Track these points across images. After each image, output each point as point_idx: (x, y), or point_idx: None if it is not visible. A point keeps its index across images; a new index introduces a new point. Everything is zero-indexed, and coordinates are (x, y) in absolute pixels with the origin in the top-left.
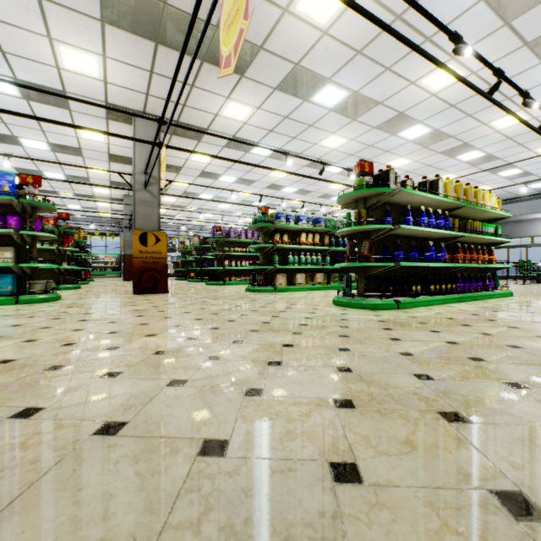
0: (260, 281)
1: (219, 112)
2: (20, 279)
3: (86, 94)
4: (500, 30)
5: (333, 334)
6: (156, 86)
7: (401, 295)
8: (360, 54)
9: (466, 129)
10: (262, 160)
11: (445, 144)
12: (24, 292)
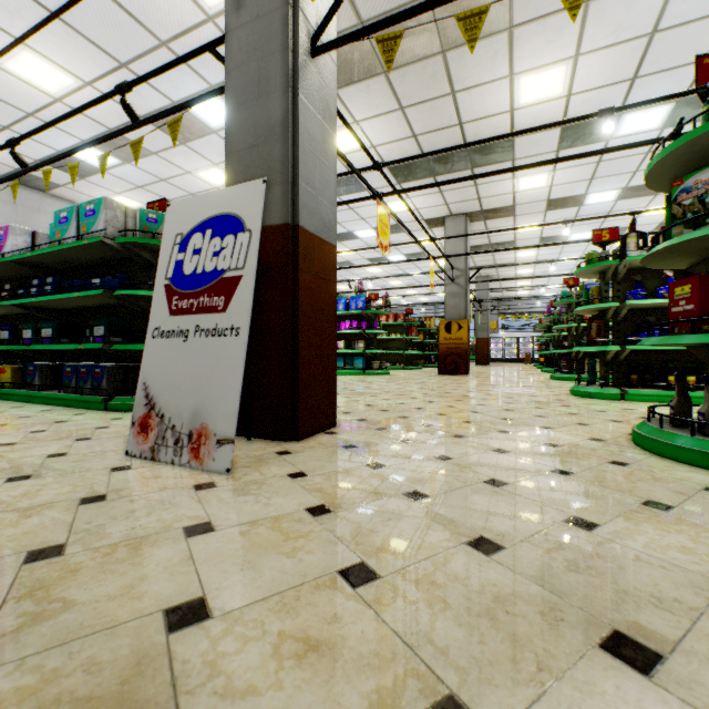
0: (562, 367)
1: (514, 189)
2: (369, 360)
3: (409, 220)
4: None
5: (457, 399)
6: (449, 197)
7: (662, 387)
8: (638, 78)
9: None
10: (610, 205)
11: None
12: (370, 369)
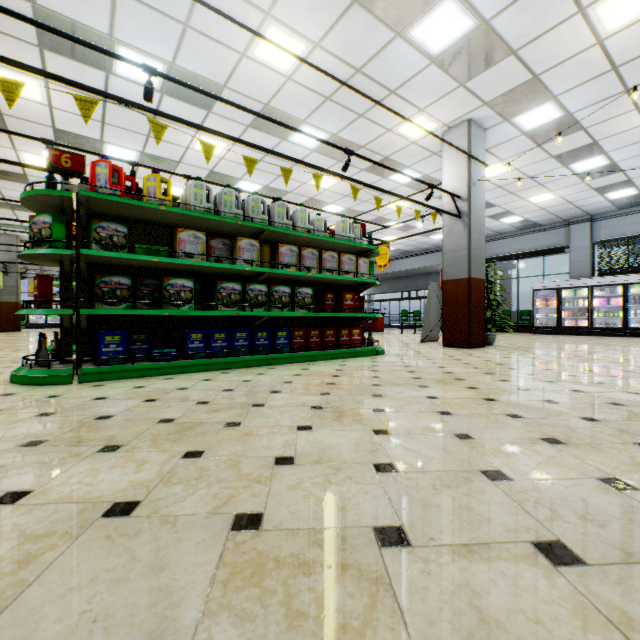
0: None
1: (21, 160)
2: None
3: None
4: (211, 116)
5: None
6: None
7: None
8: (107, 124)
9: (295, 187)
10: None
11: (293, 198)
12: None
